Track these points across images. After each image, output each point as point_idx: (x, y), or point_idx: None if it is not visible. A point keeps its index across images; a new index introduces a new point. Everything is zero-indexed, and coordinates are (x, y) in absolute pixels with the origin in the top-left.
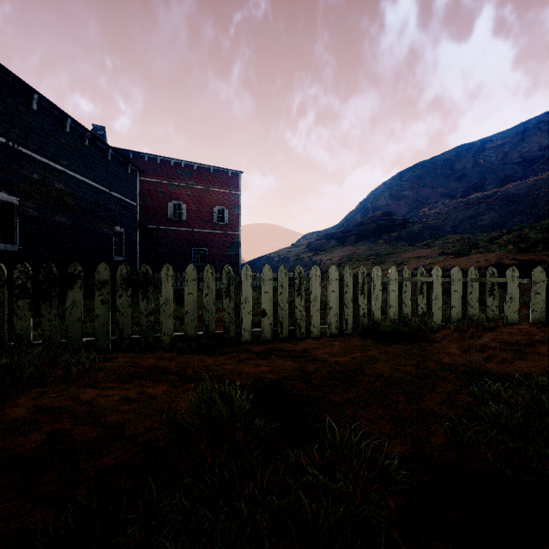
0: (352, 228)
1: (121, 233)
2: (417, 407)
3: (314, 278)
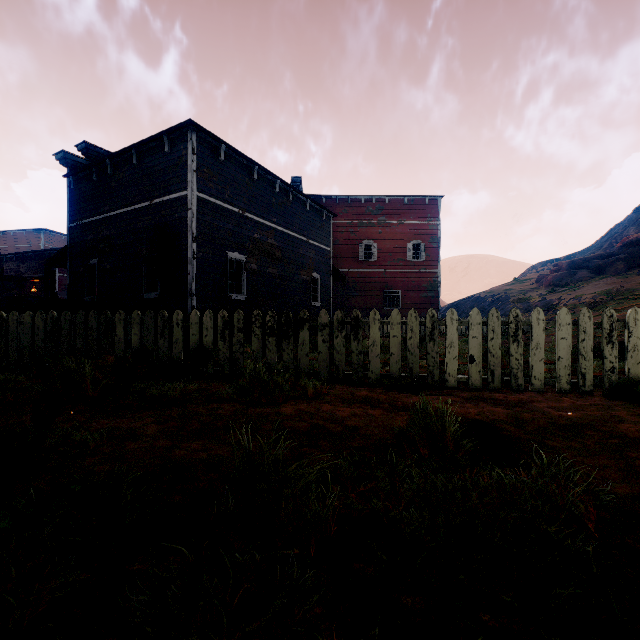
0: (618, 250)
1: (317, 279)
2: None
3: (535, 322)
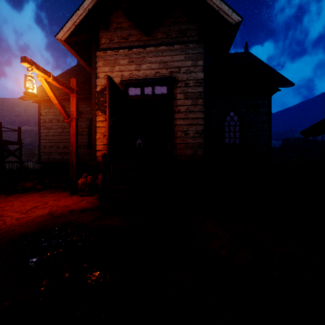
0: None
1: None
2: None
3: None
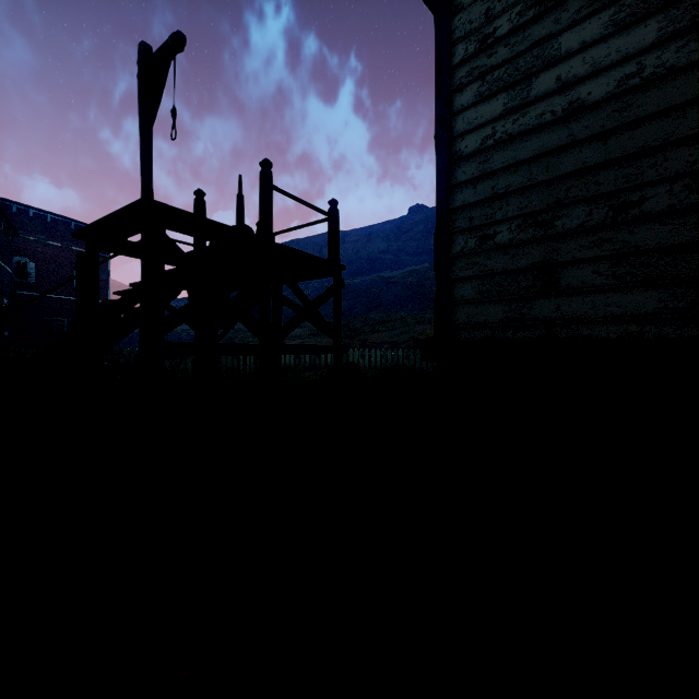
0: None
1: (4, 306)
2: None
3: None
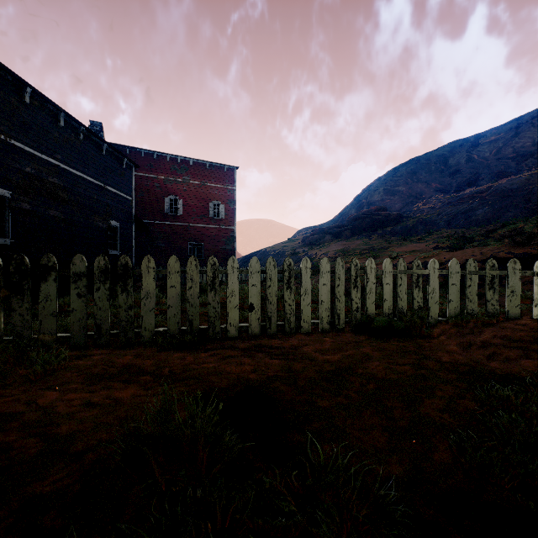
0: (347, 223)
1: (116, 227)
2: (415, 415)
3: (304, 270)
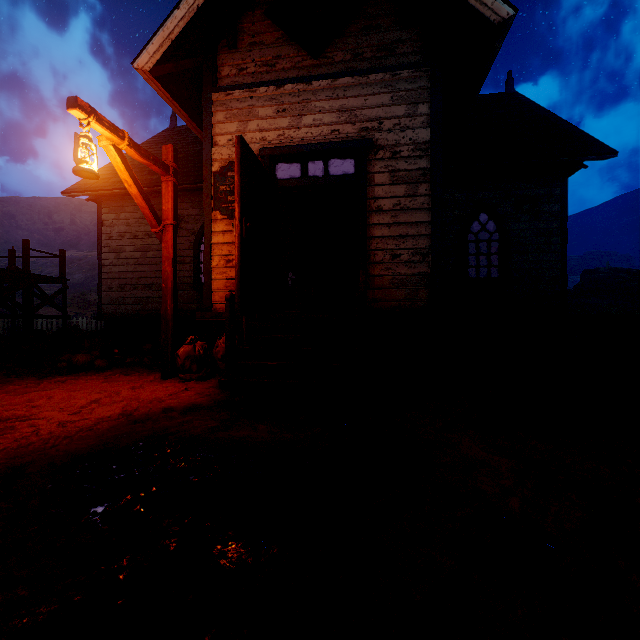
0: None
1: None
2: None
3: None
